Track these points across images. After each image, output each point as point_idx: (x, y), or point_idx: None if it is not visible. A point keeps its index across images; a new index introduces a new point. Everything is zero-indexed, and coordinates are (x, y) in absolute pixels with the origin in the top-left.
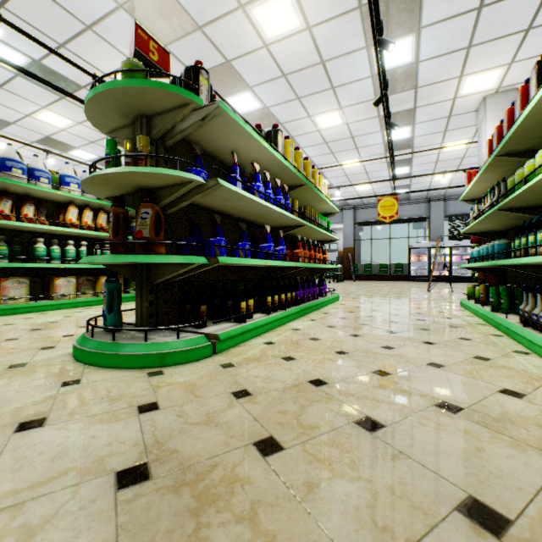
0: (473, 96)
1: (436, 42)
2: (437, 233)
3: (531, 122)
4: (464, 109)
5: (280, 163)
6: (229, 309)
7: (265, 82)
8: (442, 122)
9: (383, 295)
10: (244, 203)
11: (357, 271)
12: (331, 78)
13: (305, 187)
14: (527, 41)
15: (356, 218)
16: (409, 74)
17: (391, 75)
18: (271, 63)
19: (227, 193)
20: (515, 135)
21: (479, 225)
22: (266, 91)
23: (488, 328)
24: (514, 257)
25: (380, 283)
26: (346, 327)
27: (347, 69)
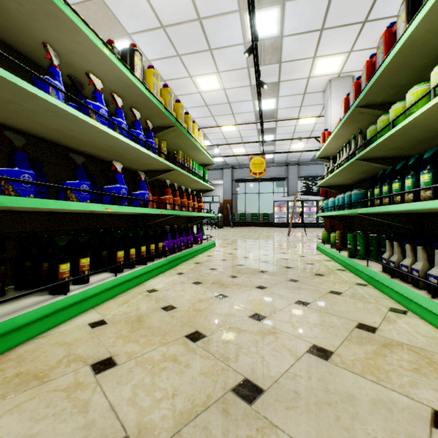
0: (322, 77)
1: (297, 19)
2: (293, 190)
3: (400, 61)
4: (315, 89)
5: (137, 89)
6: (45, 274)
7: (144, 31)
8: (299, 98)
9: (254, 240)
10: (72, 125)
11: (235, 219)
12: (208, 38)
13: (175, 130)
14: (363, 33)
15: (233, 176)
16: (275, 48)
17: (261, 46)
18: (148, 9)
19: (21, 96)
20: (380, 80)
21: (334, 178)
22: (146, 42)
23: (349, 274)
24: (371, 205)
25: (252, 228)
26: (214, 282)
27: (223, 32)
